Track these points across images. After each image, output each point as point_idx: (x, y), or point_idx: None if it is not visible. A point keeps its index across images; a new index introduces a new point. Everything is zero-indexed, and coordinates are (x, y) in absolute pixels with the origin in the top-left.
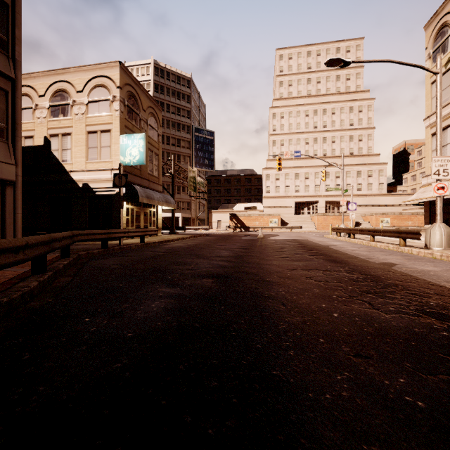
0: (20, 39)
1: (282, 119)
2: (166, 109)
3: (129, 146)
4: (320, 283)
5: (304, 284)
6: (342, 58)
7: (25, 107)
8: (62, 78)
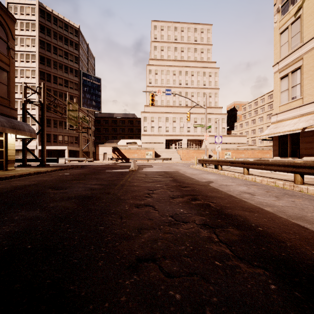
0: None
1: (156, 75)
2: (53, 51)
3: None
4: None
5: None
6: None
7: None
8: None
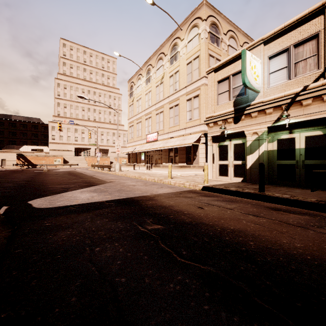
0: None
1: (65, 89)
2: None
3: None
4: (63, 179)
5: (58, 180)
6: (84, 97)
7: None
8: None
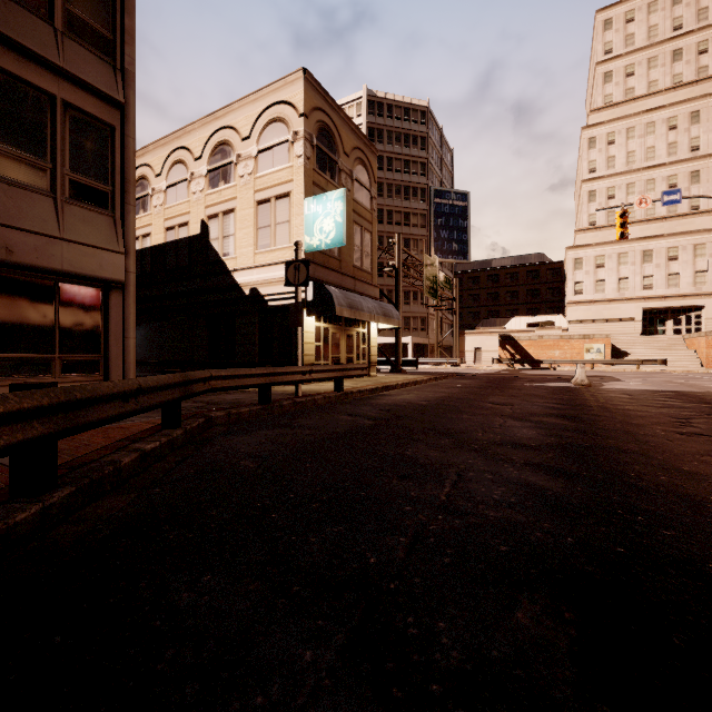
0: (132, 34)
1: (610, 147)
2: (387, 166)
3: (318, 216)
4: None
5: None
6: None
7: (179, 180)
8: (223, 123)
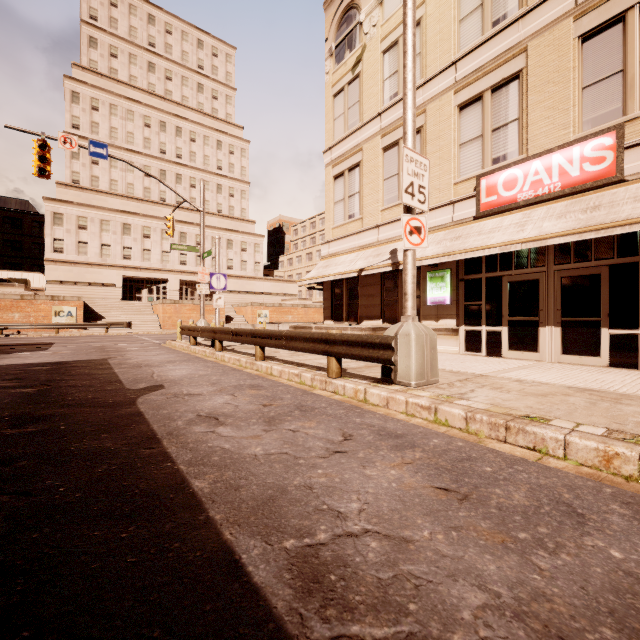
0: None
1: (95, 112)
2: None
3: None
4: None
5: None
6: None
7: None
8: None
